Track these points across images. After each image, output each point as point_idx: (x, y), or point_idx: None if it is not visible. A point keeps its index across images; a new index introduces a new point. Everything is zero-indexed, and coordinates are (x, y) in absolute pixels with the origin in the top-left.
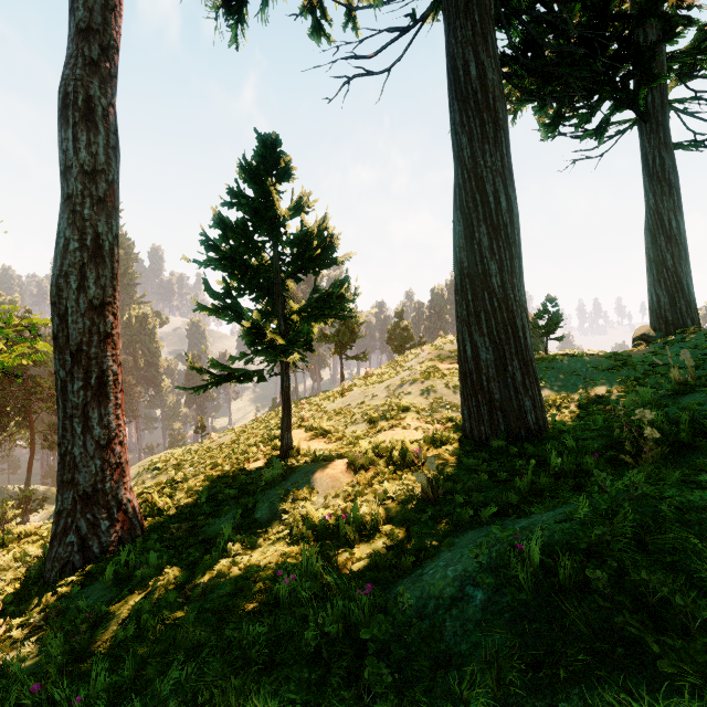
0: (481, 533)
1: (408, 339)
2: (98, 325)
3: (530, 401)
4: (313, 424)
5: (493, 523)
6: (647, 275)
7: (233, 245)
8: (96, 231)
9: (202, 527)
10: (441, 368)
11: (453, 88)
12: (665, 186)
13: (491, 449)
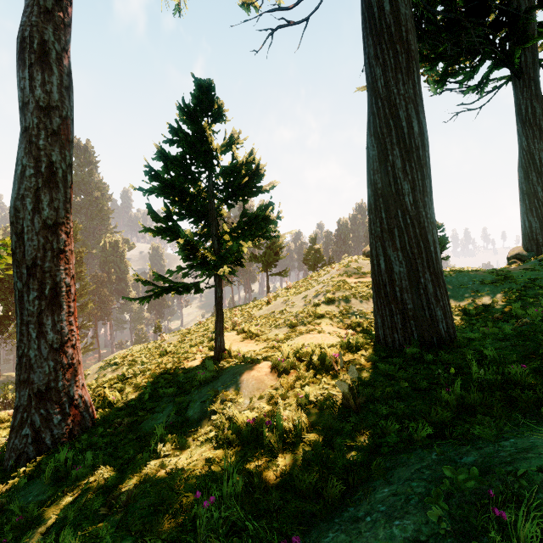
0: (419, 461)
1: (320, 259)
2: (52, 242)
3: (441, 311)
4: (243, 328)
5: (428, 445)
6: (521, 205)
7: (174, 176)
8: (50, 159)
9: (142, 422)
10: (349, 282)
11: (367, 25)
12: (536, 130)
13: (404, 355)
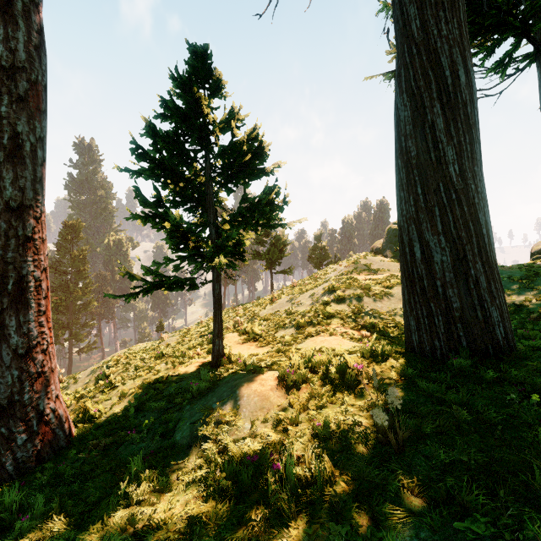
0: None
1: (325, 257)
2: (16, 228)
3: (498, 311)
4: (245, 329)
5: None
6: None
7: (166, 157)
8: (15, 130)
9: (121, 445)
10: (359, 279)
11: None
12: None
13: (449, 367)
